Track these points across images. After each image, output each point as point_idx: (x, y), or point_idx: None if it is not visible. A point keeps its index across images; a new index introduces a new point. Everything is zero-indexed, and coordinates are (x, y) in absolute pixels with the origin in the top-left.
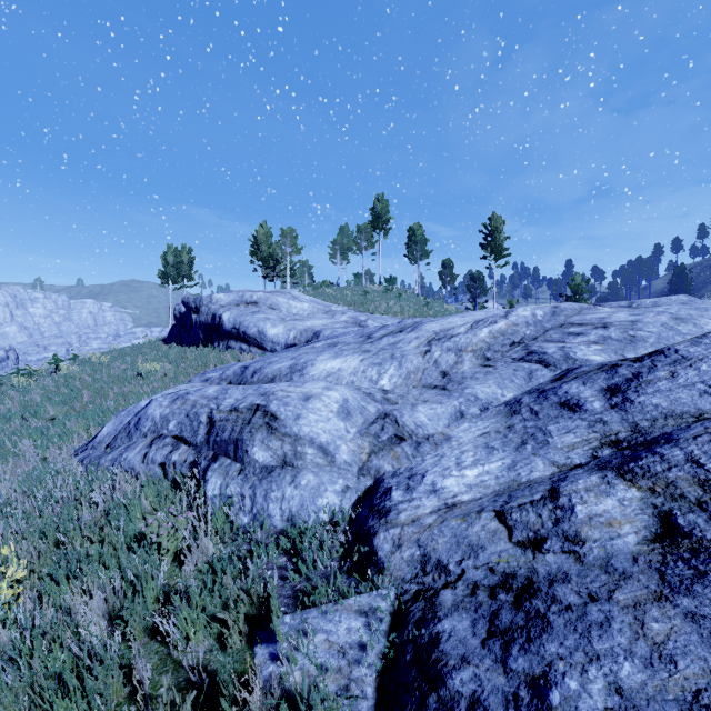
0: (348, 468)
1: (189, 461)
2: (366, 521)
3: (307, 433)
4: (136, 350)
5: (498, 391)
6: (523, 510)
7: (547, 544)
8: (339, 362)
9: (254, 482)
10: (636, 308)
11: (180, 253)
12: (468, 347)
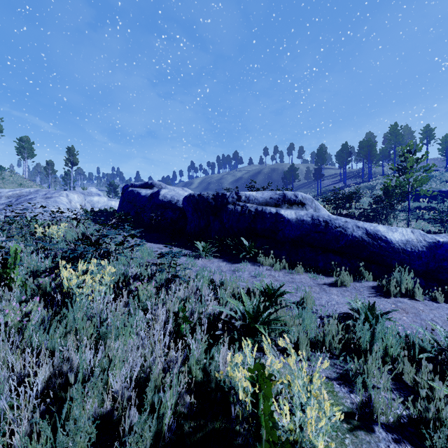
0: None
1: None
2: None
3: None
4: None
5: (4, 202)
6: None
7: None
8: None
9: None
10: None
11: None
12: (5, 195)
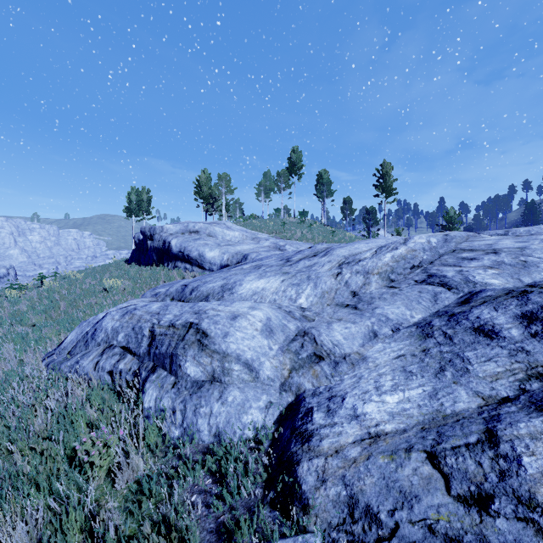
0: (271, 383)
1: (133, 370)
2: (288, 445)
3: (234, 350)
4: (104, 269)
5: (407, 312)
6: (459, 454)
7: (495, 505)
8: (263, 283)
9: (186, 397)
10: (518, 236)
11: (141, 193)
12: (374, 270)
